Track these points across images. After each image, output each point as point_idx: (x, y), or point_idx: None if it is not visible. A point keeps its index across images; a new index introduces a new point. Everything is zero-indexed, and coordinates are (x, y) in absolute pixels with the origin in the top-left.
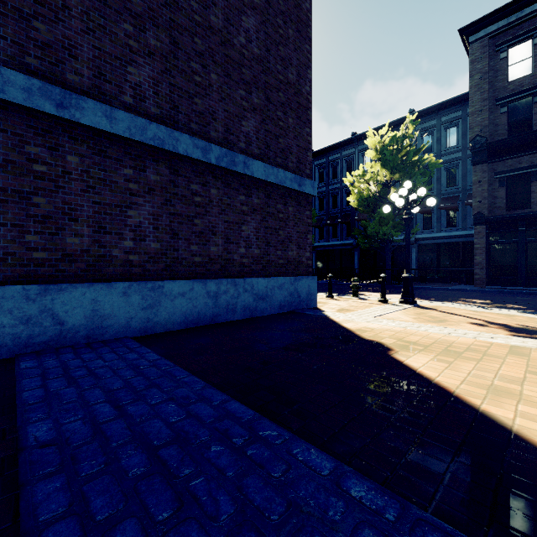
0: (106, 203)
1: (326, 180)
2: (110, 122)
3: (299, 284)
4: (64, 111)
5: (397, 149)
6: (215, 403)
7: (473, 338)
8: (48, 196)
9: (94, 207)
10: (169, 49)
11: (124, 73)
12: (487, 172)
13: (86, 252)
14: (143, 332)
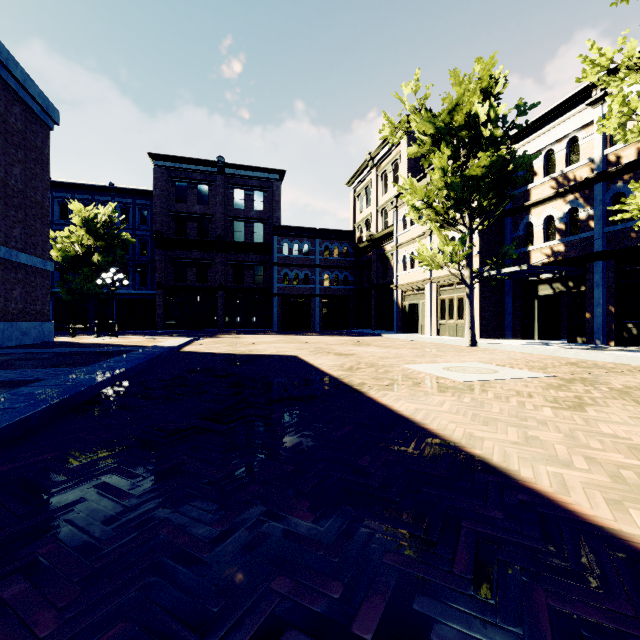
0: None
1: None
2: None
3: (44, 326)
4: None
5: (101, 224)
6: (70, 348)
7: (139, 340)
8: None
9: None
10: None
11: None
12: (165, 255)
13: None
14: None
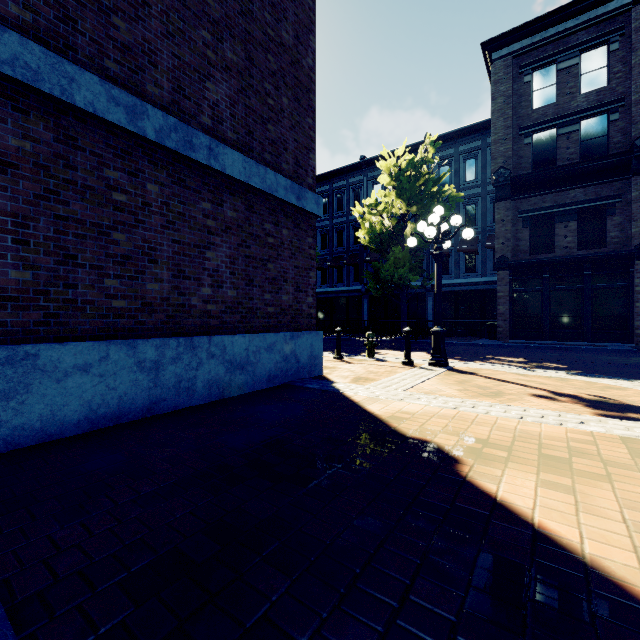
0: None
1: (330, 212)
2: None
3: (297, 344)
4: None
5: (415, 176)
6: None
7: (560, 425)
8: None
9: None
10: None
11: None
12: (511, 210)
13: None
14: None
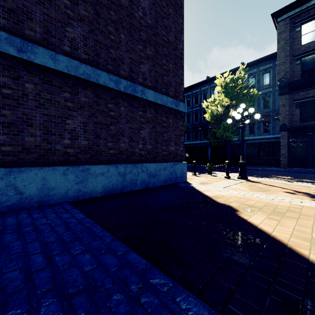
0: (52, 115)
1: (191, 105)
2: (54, 63)
3: (176, 167)
4: (23, 54)
5: (234, 86)
6: (119, 253)
7: (289, 202)
8: (12, 110)
9: (44, 117)
10: (93, 17)
11: (64, 31)
12: (288, 99)
13: (38, 146)
14: (76, 198)
